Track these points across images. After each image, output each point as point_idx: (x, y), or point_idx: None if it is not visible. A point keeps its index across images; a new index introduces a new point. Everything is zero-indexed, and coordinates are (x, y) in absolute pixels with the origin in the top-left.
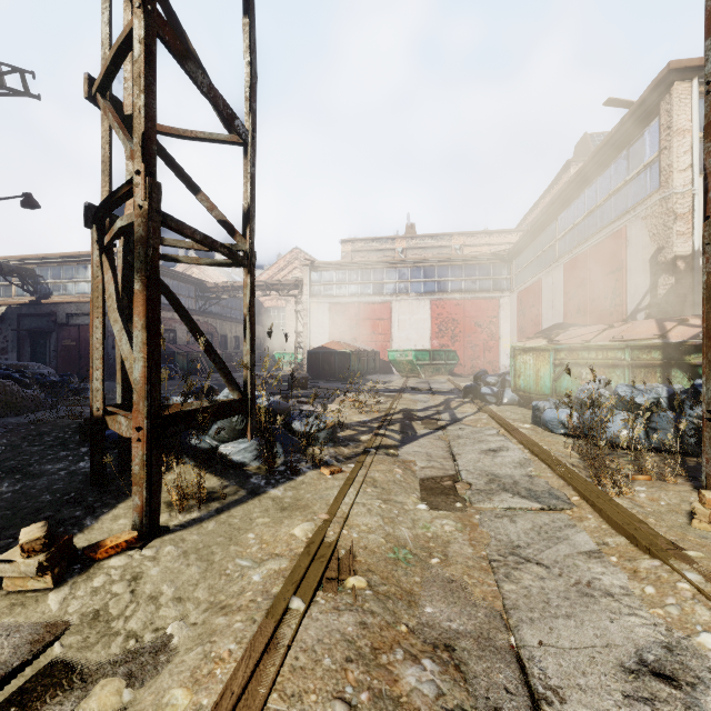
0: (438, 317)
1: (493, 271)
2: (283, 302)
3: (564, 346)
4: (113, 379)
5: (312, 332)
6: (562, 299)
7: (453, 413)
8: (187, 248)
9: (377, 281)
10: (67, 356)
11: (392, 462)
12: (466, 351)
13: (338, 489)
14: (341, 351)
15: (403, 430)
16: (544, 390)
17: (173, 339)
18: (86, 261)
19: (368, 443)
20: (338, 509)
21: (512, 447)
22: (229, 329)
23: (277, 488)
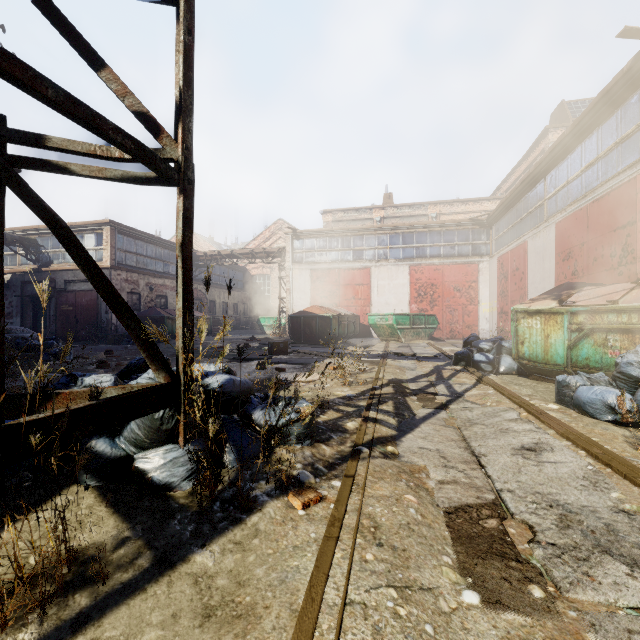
0: (417, 282)
1: (472, 236)
2: (268, 270)
3: (584, 307)
4: (106, 342)
5: (294, 297)
6: (553, 260)
7: (450, 385)
8: (85, 153)
9: (356, 248)
10: (65, 320)
11: (396, 475)
12: (444, 315)
13: (314, 551)
14: (322, 315)
15: (398, 411)
16: (556, 359)
17: (164, 304)
18: (82, 231)
19: (357, 436)
20: (312, 632)
21: (556, 443)
22: (217, 295)
23: (209, 545)
